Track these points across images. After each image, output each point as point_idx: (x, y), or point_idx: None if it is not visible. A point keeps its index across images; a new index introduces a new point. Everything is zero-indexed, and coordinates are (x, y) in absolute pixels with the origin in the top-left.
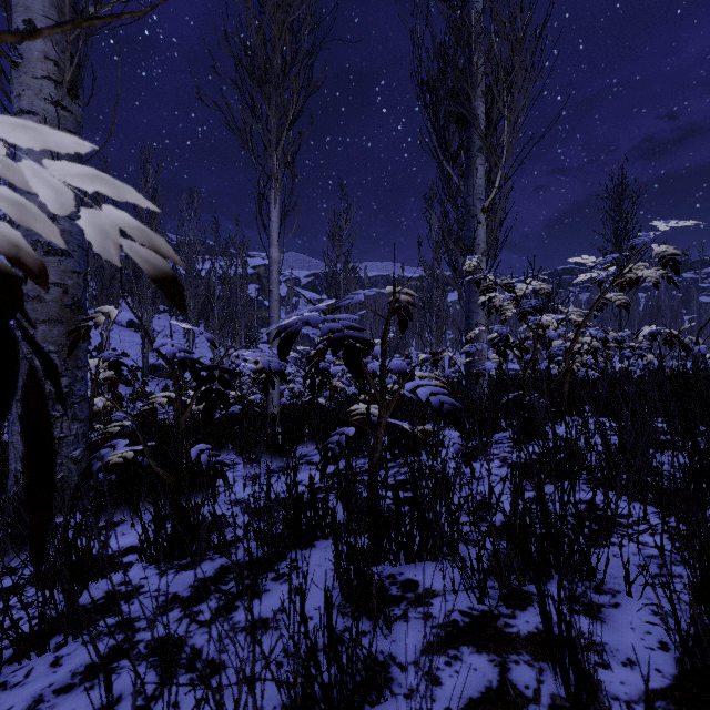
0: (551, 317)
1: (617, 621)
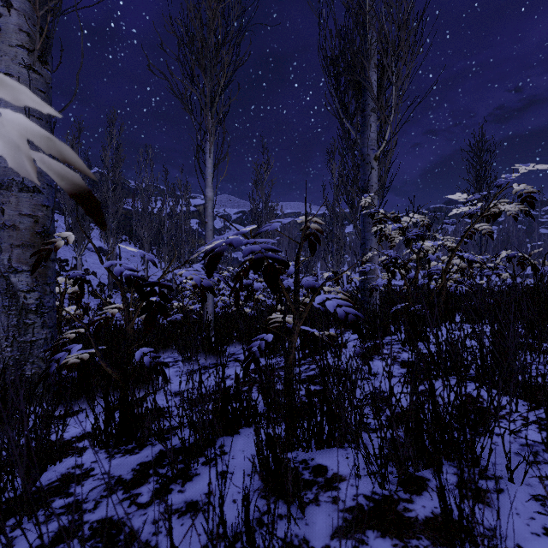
0: (432, 243)
1: (503, 507)
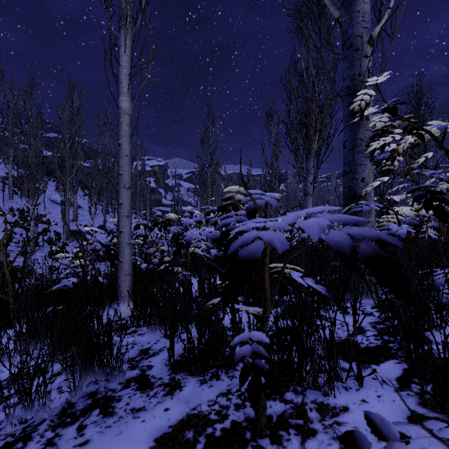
0: None
1: None
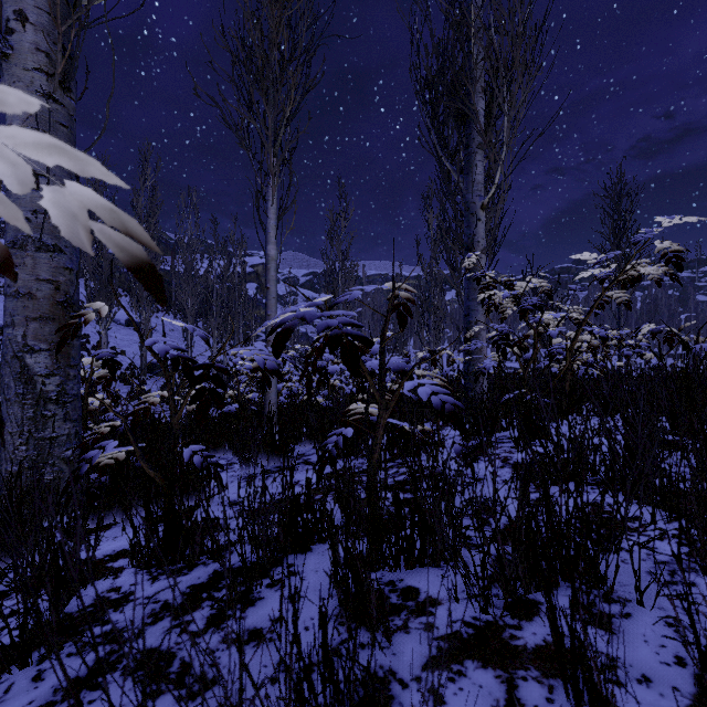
0: (553, 315)
1: (629, 633)
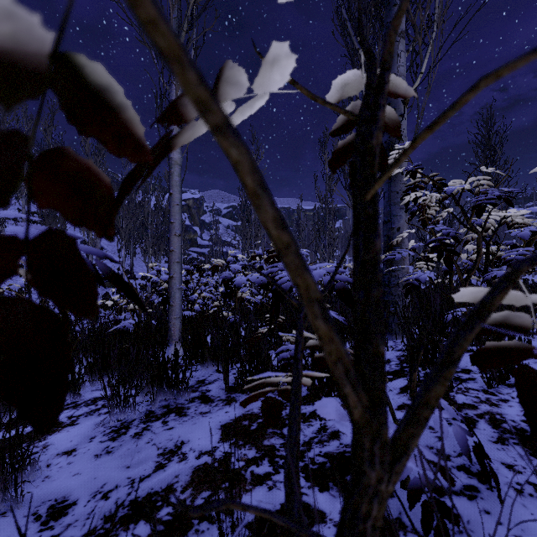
0: (527, 209)
1: None
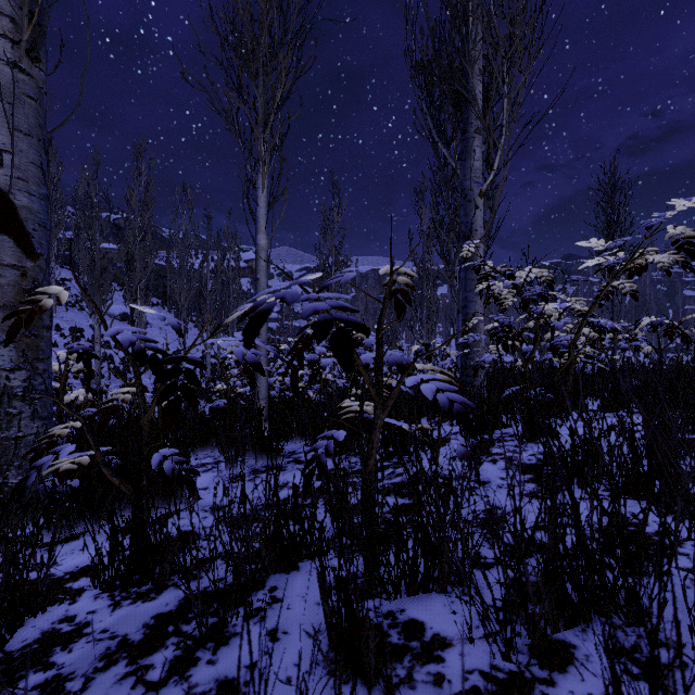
0: (558, 305)
1: (692, 694)
